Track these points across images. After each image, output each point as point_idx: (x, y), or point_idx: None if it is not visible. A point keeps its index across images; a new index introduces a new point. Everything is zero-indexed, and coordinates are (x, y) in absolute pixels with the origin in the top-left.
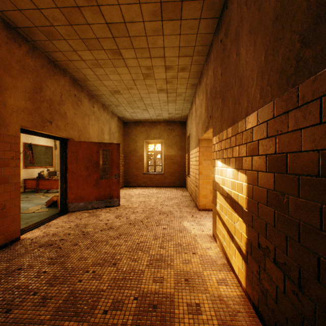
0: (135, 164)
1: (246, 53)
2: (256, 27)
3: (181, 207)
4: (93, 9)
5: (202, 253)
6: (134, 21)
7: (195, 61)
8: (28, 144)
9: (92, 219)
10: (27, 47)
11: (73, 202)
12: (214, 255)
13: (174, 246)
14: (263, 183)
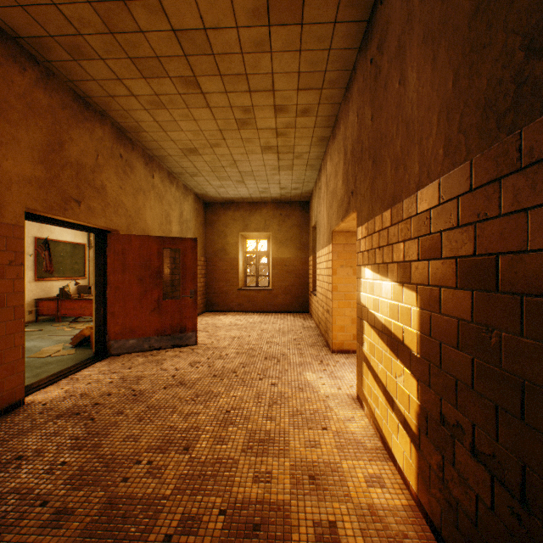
0: (223, 273)
1: (418, 78)
2: (438, 30)
3: (302, 346)
4: (150, 6)
5: (339, 429)
6: (220, 27)
7: (326, 97)
8: (43, 240)
9: (150, 367)
10: (36, 72)
11: (118, 339)
12: (359, 432)
13: (291, 415)
14: (450, 309)
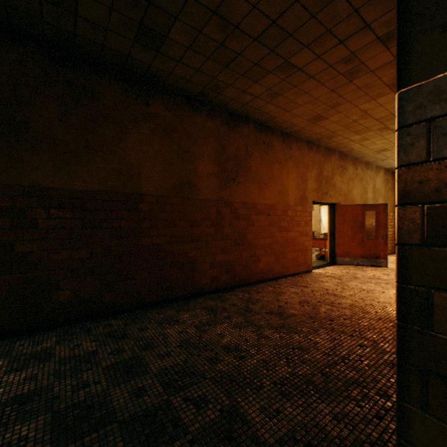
0: None
1: None
2: None
3: None
4: (365, 118)
5: None
6: None
7: None
8: None
9: (358, 271)
10: (315, 148)
11: (340, 257)
12: None
13: None
14: None
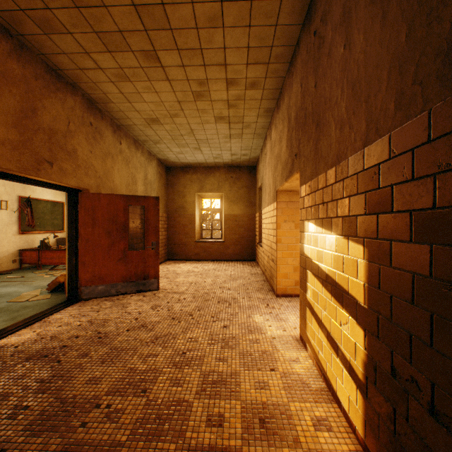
0: (183, 227)
1: (365, 39)
2: None
3: (250, 291)
4: None
5: (285, 370)
6: (177, 2)
7: (272, 72)
8: (26, 198)
9: (115, 311)
10: (9, 44)
11: (88, 286)
12: (304, 373)
13: (241, 356)
14: (402, 262)
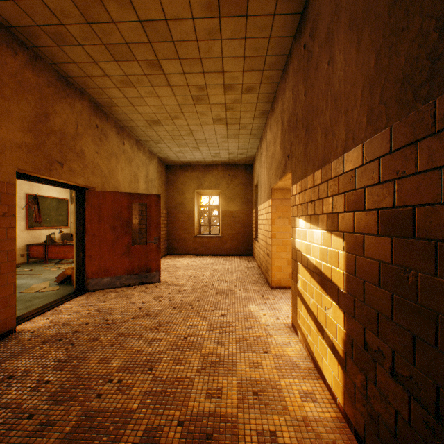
0: (182, 223)
1: (345, 59)
2: (362, 17)
3: (246, 283)
4: None
5: (277, 352)
6: (179, 18)
7: (267, 78)
8: (33, 196)
9: (121, 301)
10: (26, 56)
11: (94, 278)
12: (294, 355)
13: (238, 341)
14: (372, 252)
